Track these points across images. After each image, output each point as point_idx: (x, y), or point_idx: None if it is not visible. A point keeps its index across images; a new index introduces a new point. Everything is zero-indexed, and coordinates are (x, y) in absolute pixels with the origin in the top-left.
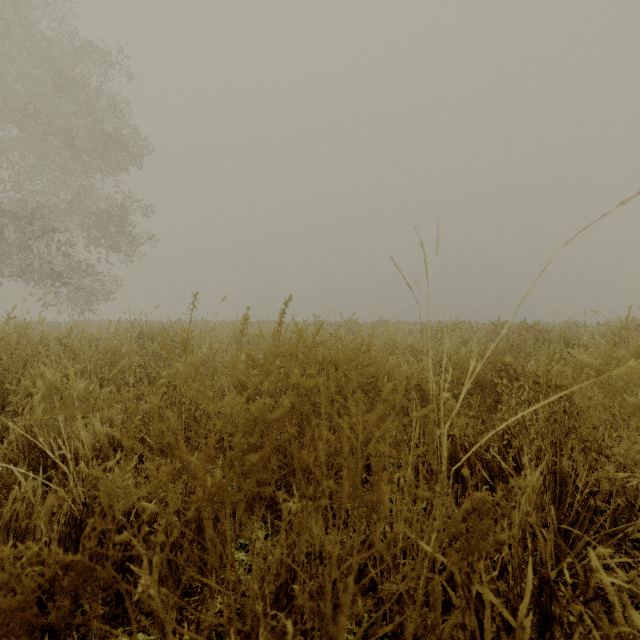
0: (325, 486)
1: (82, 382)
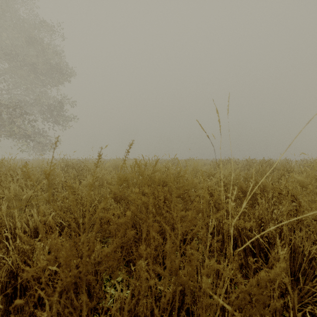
0: (151, 285)
1: (31, 191)
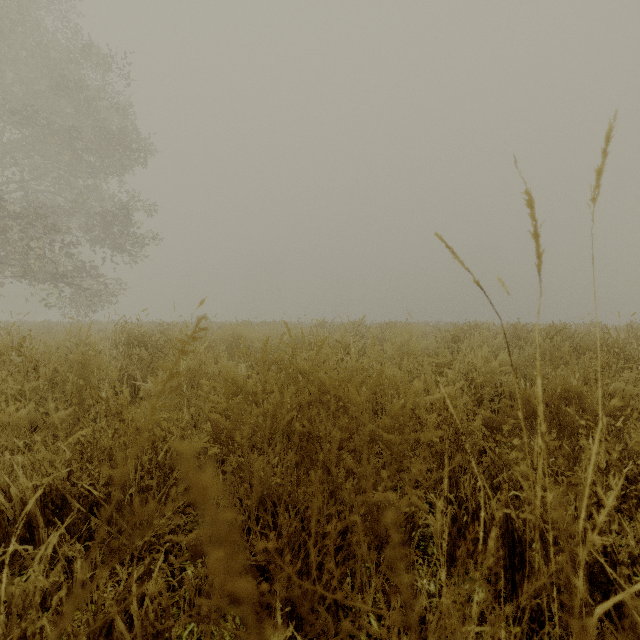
0: None
1: (32, 405)
